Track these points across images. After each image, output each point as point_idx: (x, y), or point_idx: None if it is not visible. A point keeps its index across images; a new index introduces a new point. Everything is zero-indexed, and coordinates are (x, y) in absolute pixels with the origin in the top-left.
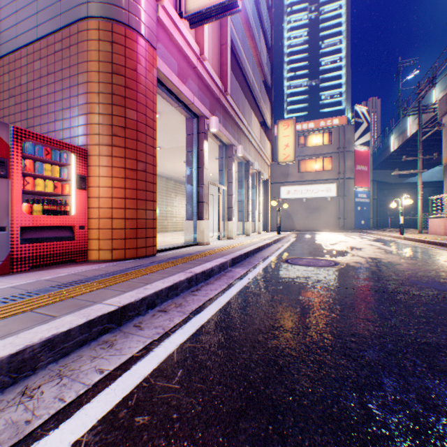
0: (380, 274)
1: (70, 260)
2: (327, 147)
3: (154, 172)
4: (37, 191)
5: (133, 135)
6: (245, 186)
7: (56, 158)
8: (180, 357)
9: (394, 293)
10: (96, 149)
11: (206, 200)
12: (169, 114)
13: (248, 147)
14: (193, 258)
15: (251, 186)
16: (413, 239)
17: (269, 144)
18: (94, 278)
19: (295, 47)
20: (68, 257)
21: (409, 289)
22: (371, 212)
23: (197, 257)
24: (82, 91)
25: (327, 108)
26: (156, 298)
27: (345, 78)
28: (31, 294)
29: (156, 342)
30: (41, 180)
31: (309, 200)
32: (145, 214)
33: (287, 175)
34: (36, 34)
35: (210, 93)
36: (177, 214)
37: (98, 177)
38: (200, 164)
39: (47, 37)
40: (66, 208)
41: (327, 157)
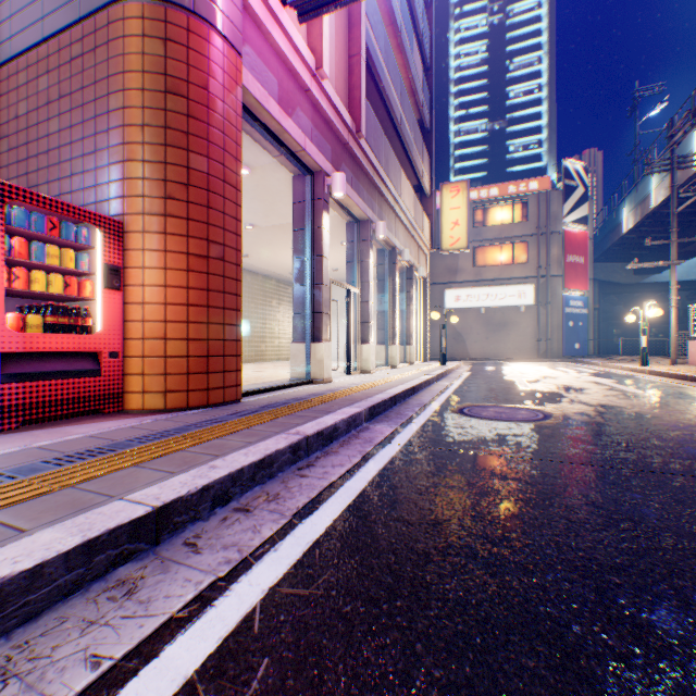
0: (629, 435)
1: (94, 410)
2: (519, 227)
3: (238, 261)
4: (33, 292)
5: (201, 197)
6: (389, 287)
7: (68, 235)
8: (267, 625)
9: (667, 475)
10: (139, 222)
11: (326, 309)
12: (265, 170)
13: (394, 225)
14: (304, 407)
15: (398, 288)
16: (665, 373)
17: (427, 221)
18: (126, 444)
19: (468, 69)
20: (89, 405)
21: (691, 466)
22: (590, 330)
23: (310, 404)
24: (114, 123)
25: (519, 166)
26: (230, 485)
27: (547, 118)
28: (0, 477)
29: (222, 583)
30: (41, 273)
31: (491, 311)
32: (223, 331)
33: (455, 271)
34: (42, 31)
35: (333, 134)
36: (280, 332)
37: (142, 269)
38: (317, 250)
39: (60, 35)
40: (86, 321)
41: (520, 242)
